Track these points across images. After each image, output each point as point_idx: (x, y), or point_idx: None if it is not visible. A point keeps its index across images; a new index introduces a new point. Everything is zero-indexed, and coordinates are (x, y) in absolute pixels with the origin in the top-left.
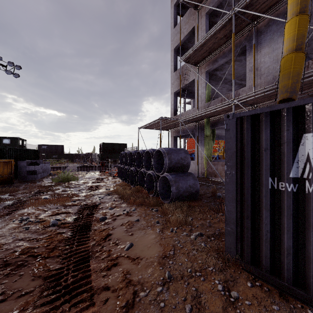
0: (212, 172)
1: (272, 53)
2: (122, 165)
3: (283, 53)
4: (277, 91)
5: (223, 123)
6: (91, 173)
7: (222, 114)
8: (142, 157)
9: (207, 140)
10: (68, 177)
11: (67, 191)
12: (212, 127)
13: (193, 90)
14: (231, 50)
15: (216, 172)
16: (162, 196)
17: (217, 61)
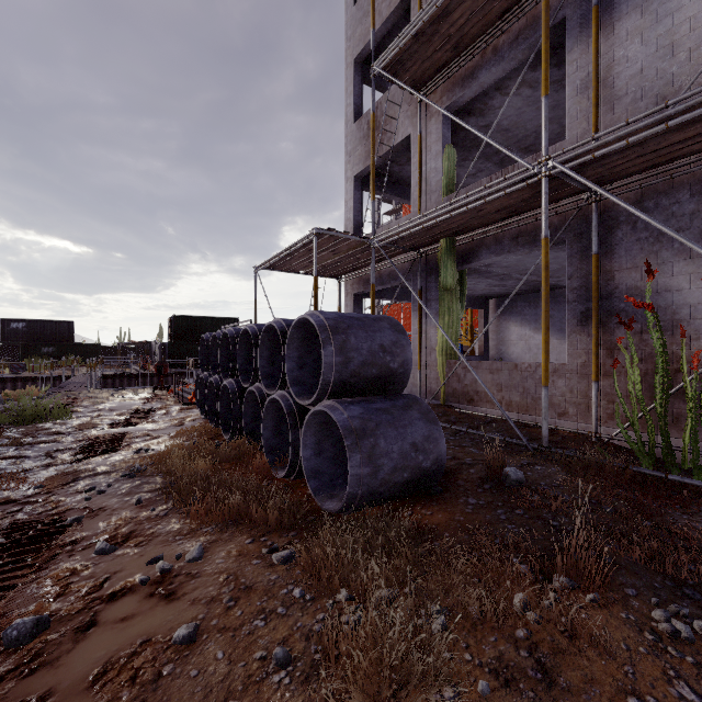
0: (460, 390)
1: (654, 27)
2: (205, 371)
3: (692, 22)
4: (698, 124)
5: (495, 251)
6: (126, 395)
7: (491, 226)
8: (254, 347)
9: (446, 300)
10: (37, 408)
11: None
12: (460, 265)
13: (404, 174)
14: (518, 38)
15: (475, 391)
16: (315, 481)
17: (477, 76)
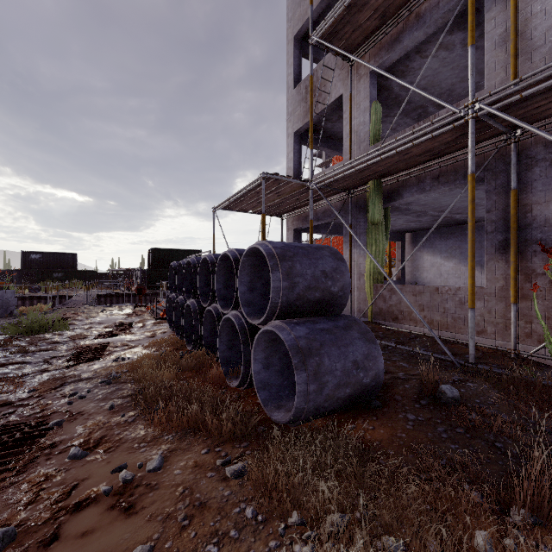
0: (386, 309)
1: None
2: (173, 292)
3: None
4: None
5: (418, 189)
6: (113, 311)
7: (413, 168)
8: (211, 273)
9: (373, 233)
10: (42, 322)
11: (6, 367)
12: (386, 203)
13: (335, 130)
14: (438, 4)
15: (399, 311)
16: (264, 392)
17: (401, 40)
